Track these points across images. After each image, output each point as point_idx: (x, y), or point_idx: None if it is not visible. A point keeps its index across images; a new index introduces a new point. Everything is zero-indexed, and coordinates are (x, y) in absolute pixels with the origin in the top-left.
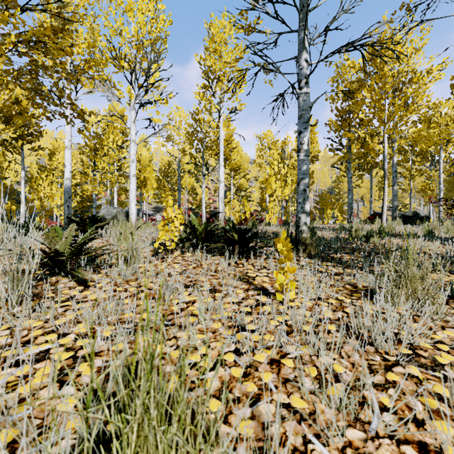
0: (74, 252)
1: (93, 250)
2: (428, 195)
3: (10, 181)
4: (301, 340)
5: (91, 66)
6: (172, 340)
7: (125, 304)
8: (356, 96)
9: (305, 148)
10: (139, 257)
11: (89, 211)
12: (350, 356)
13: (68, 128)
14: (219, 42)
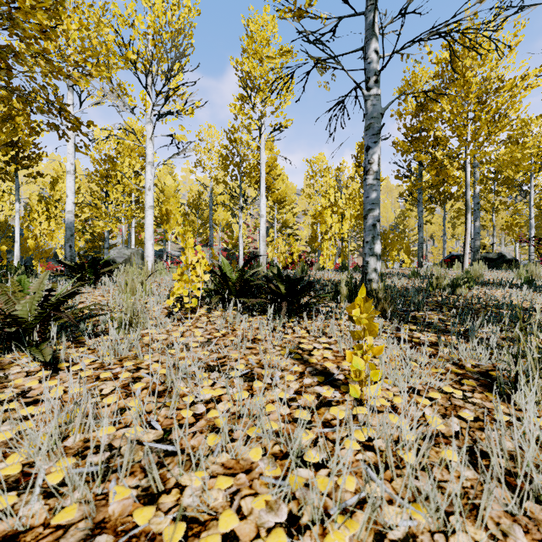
0: (43, 316)
1: (65, 315)
2: (515, 233)
3: (4, 215)
4: (406, 489)
5: (87, 57)
6: (172, 492)
7: (101, 411)
8: (429, 110)
9: (375, 169)
10: (145, 320)
11: (101, 252)
12: (509, 535)
13: (70, 148)
14: (260, 41)
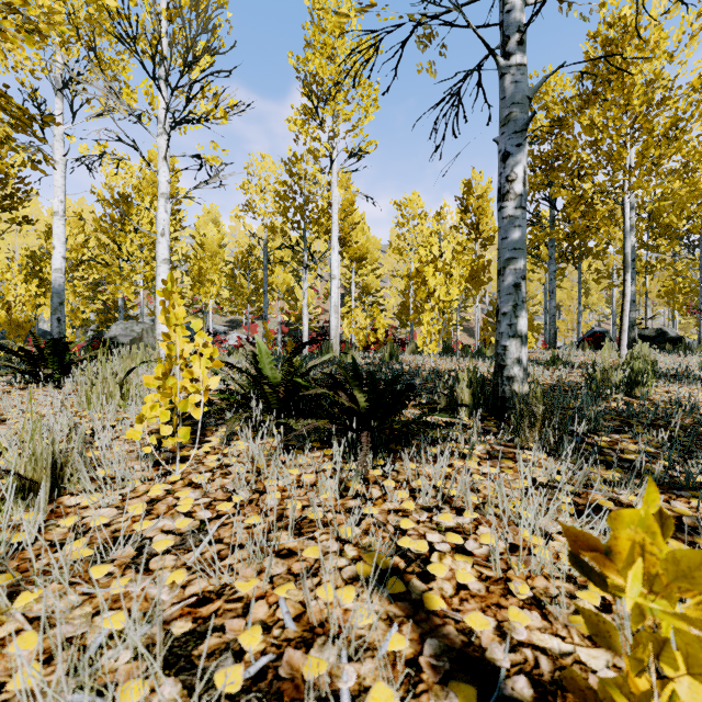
0: None
1: None
2: (677, 301)
3: None
4: None
5: None
6: None
7: None
8: (566, 130)
9: (518, 190)
10: (80, 473)
11: None
12: None
13: (59, 178)
14: (330, 29)
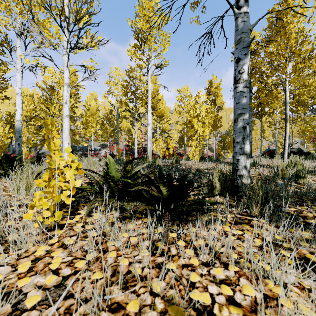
0: None
1: None
2: (307, 136)
3: None
4: None
5: None
6: None
7: None
8: (257, 56)
9: (245, 78)
10: None
11: None
12: None
13: (19, 77)
14: (147, 8)
